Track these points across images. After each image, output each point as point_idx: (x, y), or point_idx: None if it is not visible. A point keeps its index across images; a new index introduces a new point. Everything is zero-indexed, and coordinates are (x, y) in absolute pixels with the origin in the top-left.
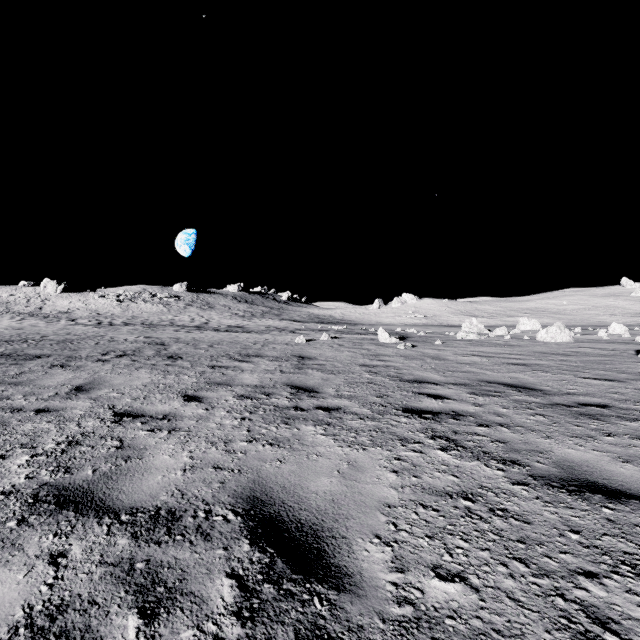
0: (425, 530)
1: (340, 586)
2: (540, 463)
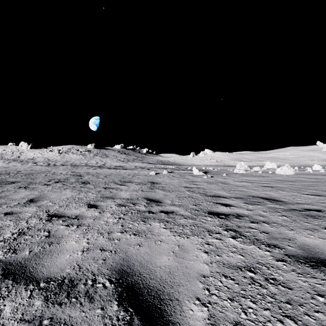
0: (227, 294)
1: None
2: (290, 246)
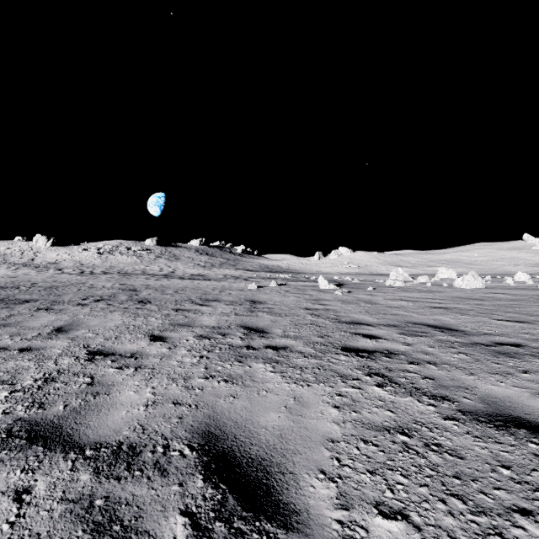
0: (366, 465)
1: (288, 524)
2: (467, 399)
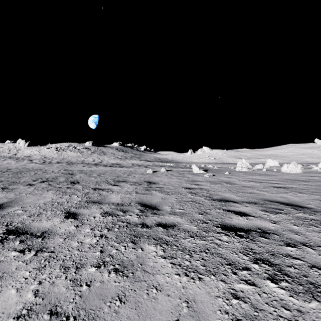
0: None
1: None
2: None
